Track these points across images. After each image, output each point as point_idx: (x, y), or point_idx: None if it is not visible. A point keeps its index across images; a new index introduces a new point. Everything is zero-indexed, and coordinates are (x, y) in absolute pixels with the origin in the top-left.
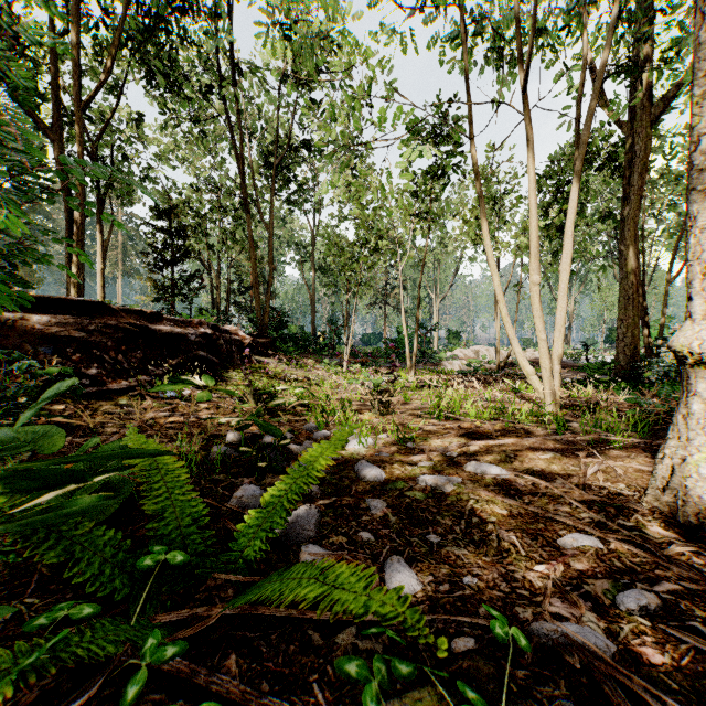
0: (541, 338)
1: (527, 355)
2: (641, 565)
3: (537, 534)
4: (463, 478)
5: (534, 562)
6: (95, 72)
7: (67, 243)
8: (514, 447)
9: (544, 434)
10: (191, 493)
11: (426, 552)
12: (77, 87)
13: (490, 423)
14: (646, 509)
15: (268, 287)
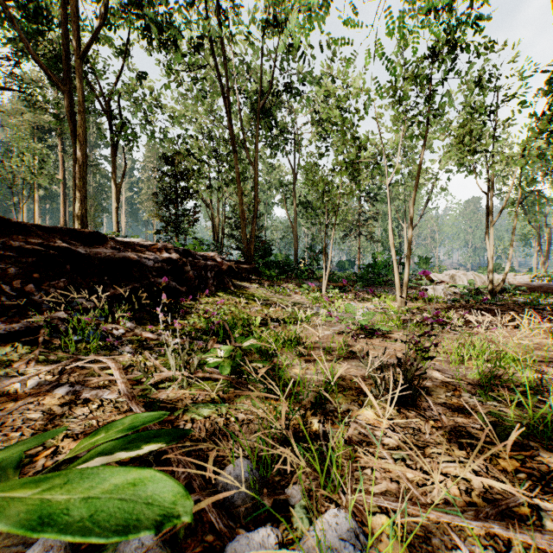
0: None
1: (510, 280)
2: None
3: None
4: None
5: None
6: (109, 40)
7: (74, 181)
8: None
9: None
10: None
11: None
12: (77, 38)
13: None
14: None
15: (253, 218)
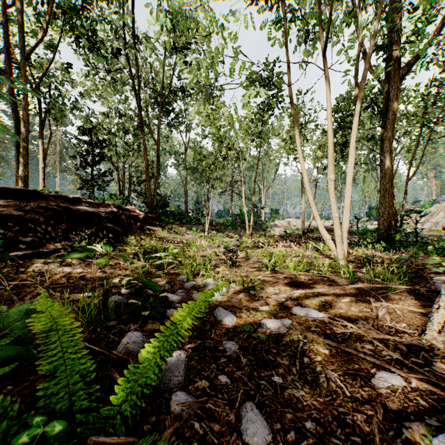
0: (335, 216)
1: None
2: (439, 402)
3: (355, 374)
4: (292, 320)
5: (358, 403)
6: (38, 35)
7: (17, 149)
8: (323, 292)
9: (340, 281)
10: (80, 351)
11: (272, 395)
12: (24, 43)
13: (305, 274)
14: (426, 345)
15: (156, 180)
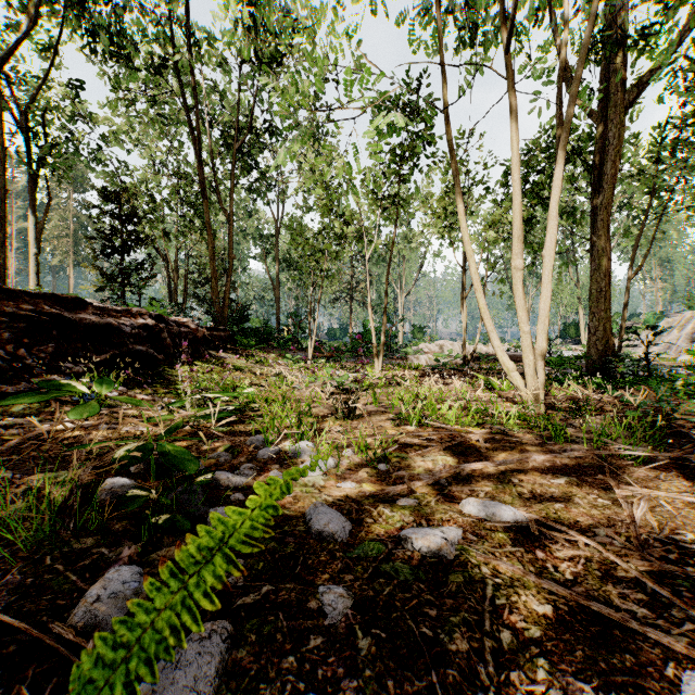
0: (524, 330)
1: (490, 350)
2: None
3: (635, 686)
4: (464, 528)
5: None
6: None
7: None
8: (514, 466)
9: (540, 443)
10: None
11: None
12: None
13: (477, 431)
14: None
15: (228, 277)
